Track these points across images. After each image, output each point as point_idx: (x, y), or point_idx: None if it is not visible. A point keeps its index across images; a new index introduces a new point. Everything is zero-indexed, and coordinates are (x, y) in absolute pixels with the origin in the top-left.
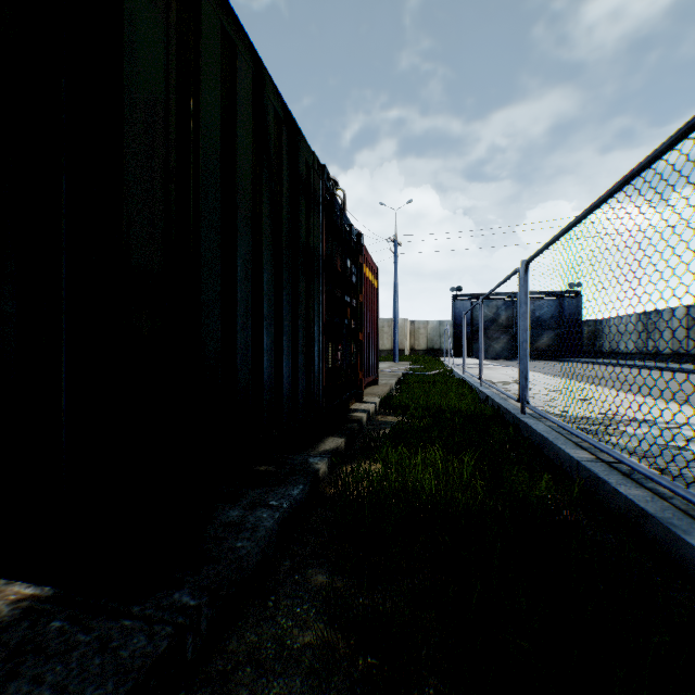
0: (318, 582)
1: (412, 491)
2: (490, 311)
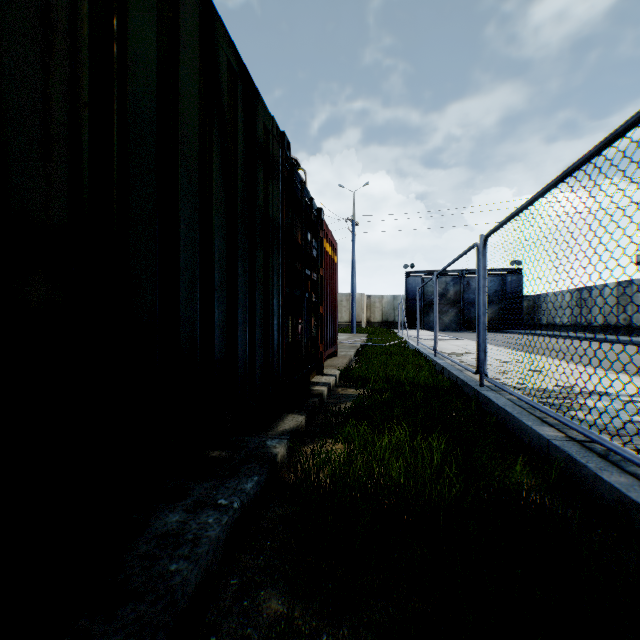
0: (272, 611)
1: (378, 478)
2: (439, 286)
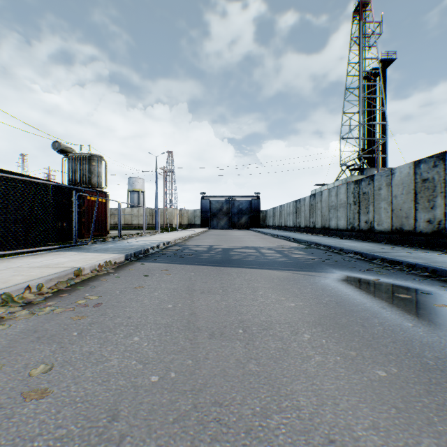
0: None
1: None
2: (219, 205)
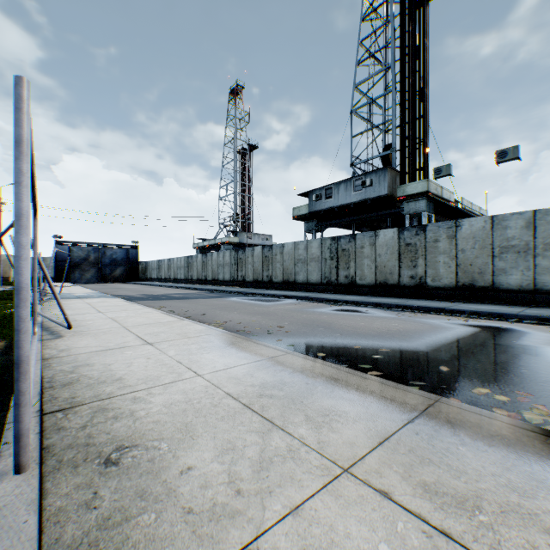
0: None
1: None
2: (84, 253)
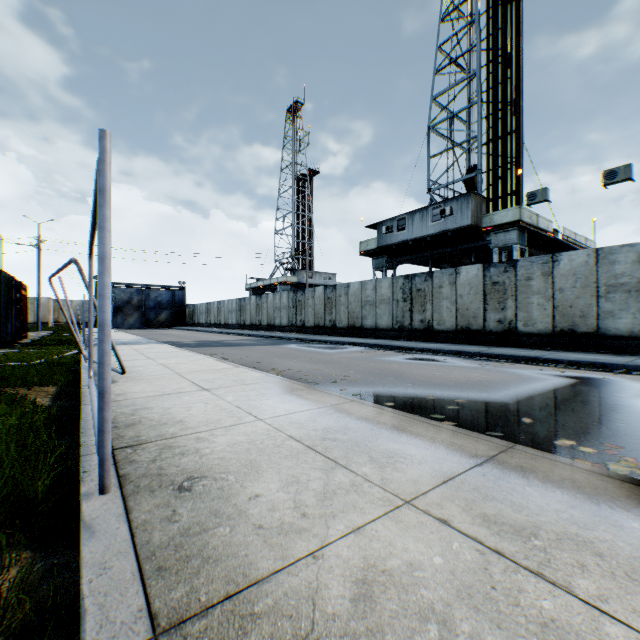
0: None
1: None
2: (126, 295)
